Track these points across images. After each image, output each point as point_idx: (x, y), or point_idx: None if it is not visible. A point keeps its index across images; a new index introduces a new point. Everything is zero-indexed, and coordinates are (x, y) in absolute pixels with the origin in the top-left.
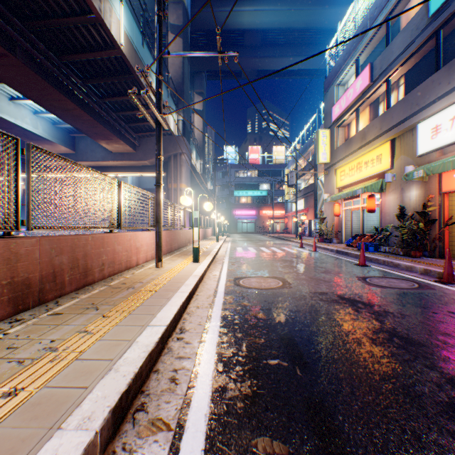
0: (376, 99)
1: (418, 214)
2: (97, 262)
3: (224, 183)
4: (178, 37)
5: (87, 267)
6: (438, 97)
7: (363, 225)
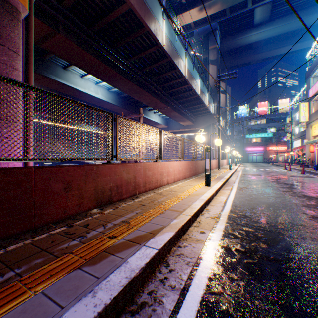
0: None
1: None
2: None
3: (238, 130)
4: (213, 65)
5: None
6: None
7: None
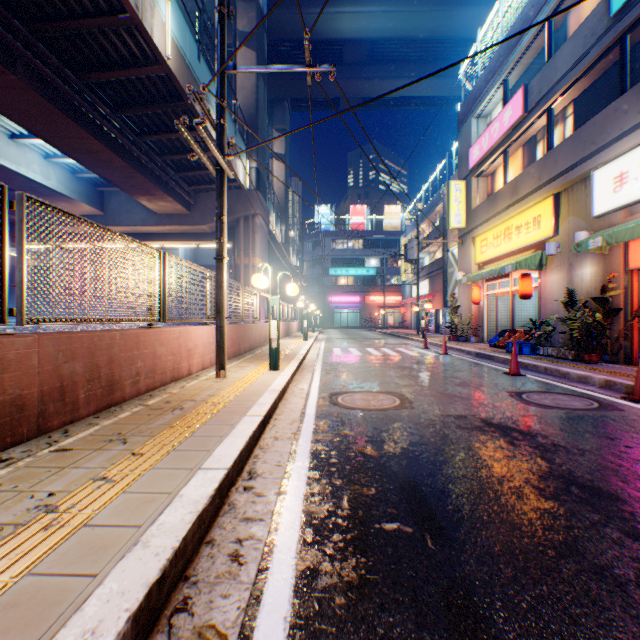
0: (532, 136)
1: (594, 301)
2: (128, 371)
3: (315, 258)
4: (249, 49)
5: (114, 379)
6: (623, 131)
7: (514, 316)
